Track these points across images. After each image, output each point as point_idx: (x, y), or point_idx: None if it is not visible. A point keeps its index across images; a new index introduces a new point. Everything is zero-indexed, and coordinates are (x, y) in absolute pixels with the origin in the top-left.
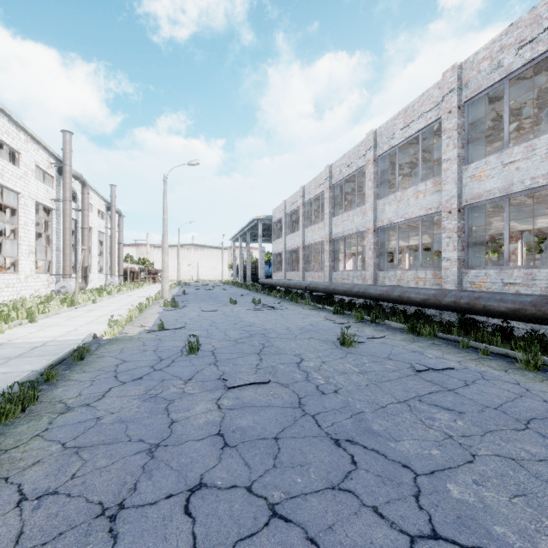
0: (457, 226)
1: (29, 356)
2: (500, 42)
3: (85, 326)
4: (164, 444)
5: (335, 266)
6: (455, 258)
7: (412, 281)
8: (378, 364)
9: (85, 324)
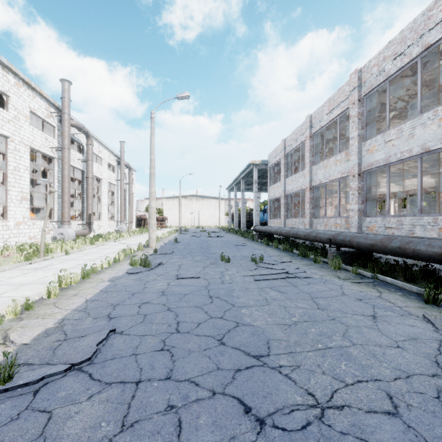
0: None
1: None
2: None
3: None
4: None
5: (366, 210)
6: None
7: None
8: None
9: None
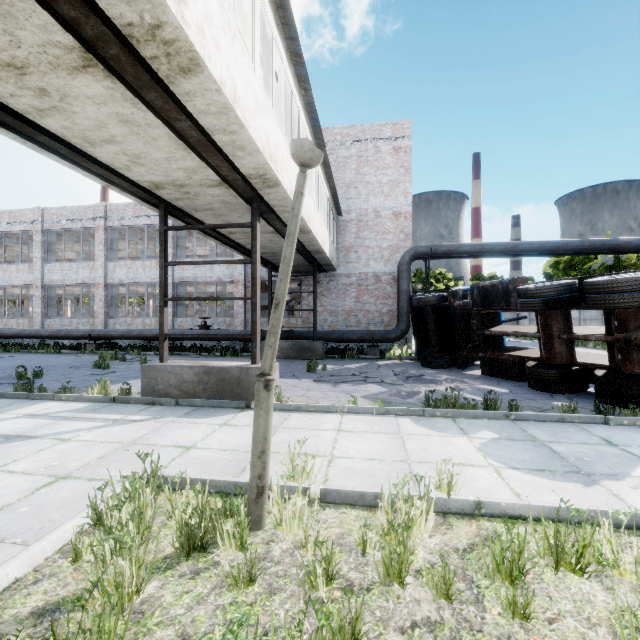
0: (41, 295)
1: None
2: (61, 211)
3: None
4: None
5: None
6: (40, 312)
7: (15, 325)
8: None
9: None
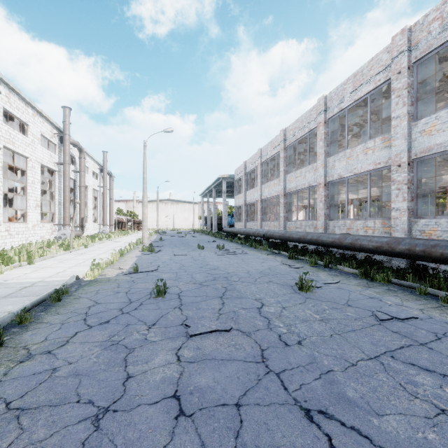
0: (407, 178)
1: (15, 296)
2: None
3: (72, 268)
4: (114, 409)
5: (289, 217)
6: (405, 208)
7: (361, 229)
8: (338, 311)
9: (73, 266)
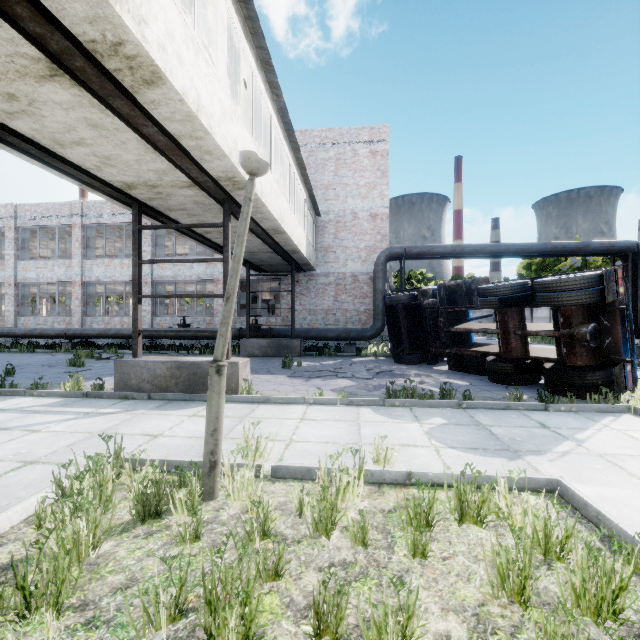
0: (14, 293)
1: None
2: (35, 208)
3: None
4: None
5: None
6: (13, 310)
7: None
8: None
9: None
